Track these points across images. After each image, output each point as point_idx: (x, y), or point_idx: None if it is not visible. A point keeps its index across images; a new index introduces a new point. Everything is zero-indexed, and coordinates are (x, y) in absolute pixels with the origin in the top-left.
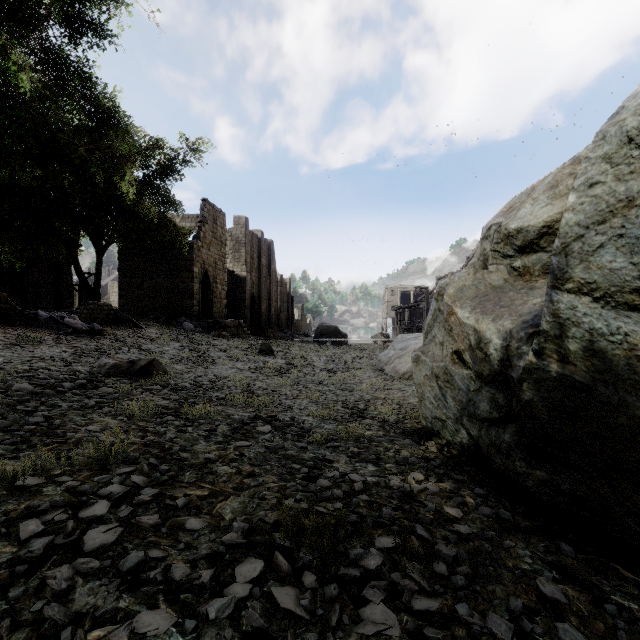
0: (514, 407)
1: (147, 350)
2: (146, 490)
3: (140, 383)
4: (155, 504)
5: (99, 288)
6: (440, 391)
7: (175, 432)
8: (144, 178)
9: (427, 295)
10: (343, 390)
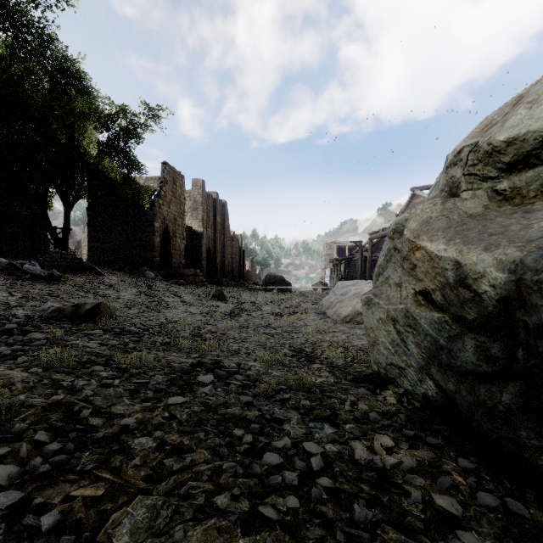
0: (521, 361)
1: (103, 295)
2: (1, 496)
3: (82, 327)
4: (5, 525)
5: (67, 240)
6: (399, 336)
7: (96, 387)
8: (108, 140)
9: (361, 248)
10: (289, 333)
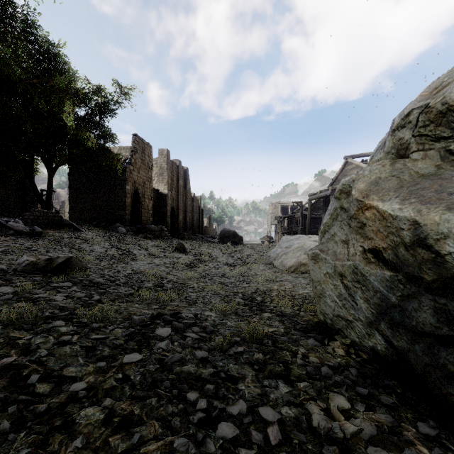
0: None
1: (78, 248)
2: None
3: (52, 280)
4: None
5: (50, 200)
6: (346, 291)
7: (53, 344)
8: (86, 115)
9: (301, 207)
10: (242, 282)
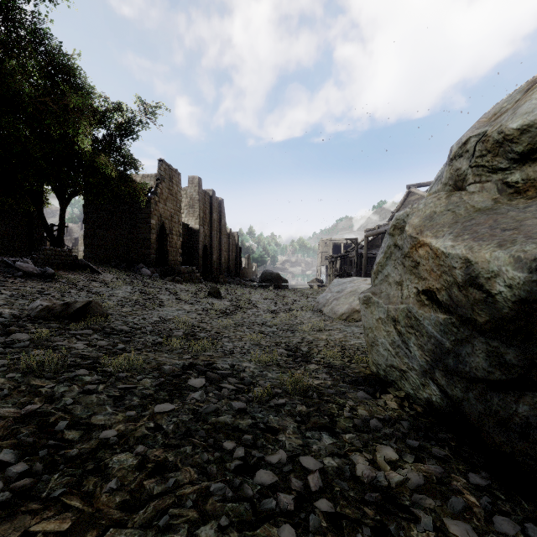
0: None
1: (96, 293)
2: None
3: (71, 327)
4: None
5: (62, 237)
6: (400, 337)
7: (78, 393)
8: (104, 137)
9: (357, 245)
10: (285, 331)
